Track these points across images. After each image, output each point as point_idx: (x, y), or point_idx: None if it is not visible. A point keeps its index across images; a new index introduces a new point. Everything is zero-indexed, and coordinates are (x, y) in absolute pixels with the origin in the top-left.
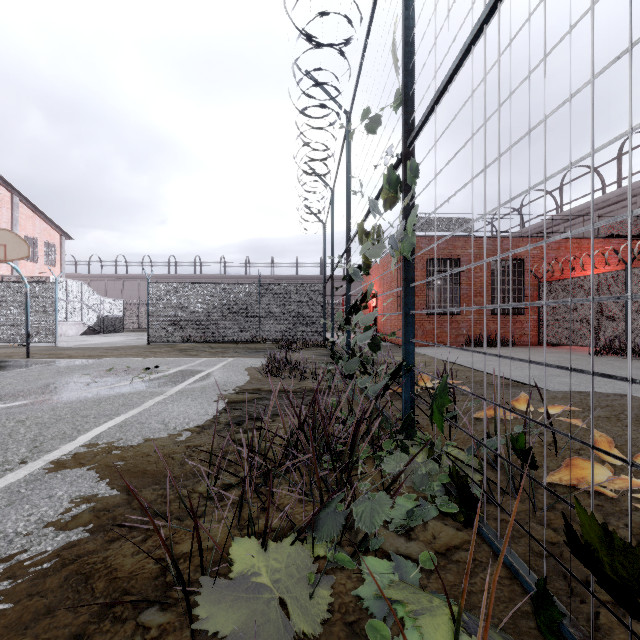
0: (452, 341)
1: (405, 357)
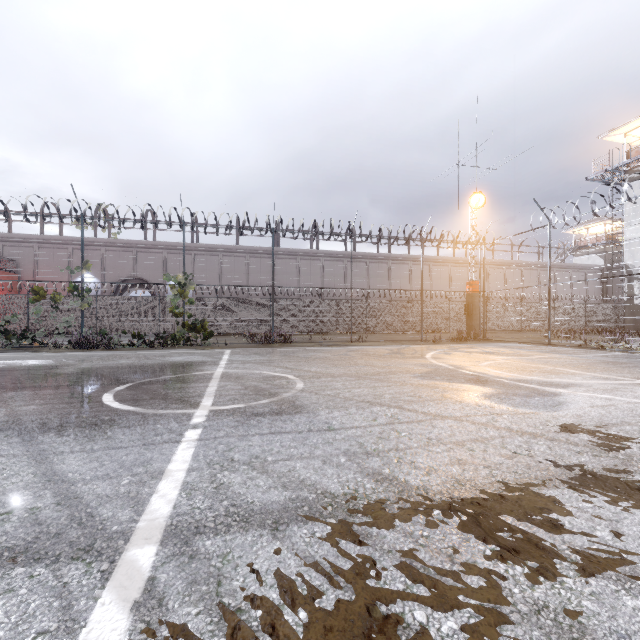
0: None
1: (83, 328)
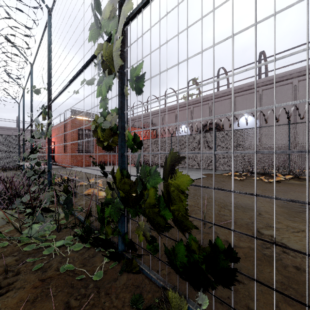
0: (90, 164)
1: (48, 168)
